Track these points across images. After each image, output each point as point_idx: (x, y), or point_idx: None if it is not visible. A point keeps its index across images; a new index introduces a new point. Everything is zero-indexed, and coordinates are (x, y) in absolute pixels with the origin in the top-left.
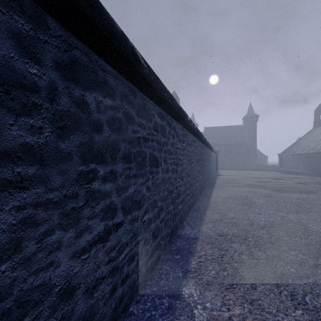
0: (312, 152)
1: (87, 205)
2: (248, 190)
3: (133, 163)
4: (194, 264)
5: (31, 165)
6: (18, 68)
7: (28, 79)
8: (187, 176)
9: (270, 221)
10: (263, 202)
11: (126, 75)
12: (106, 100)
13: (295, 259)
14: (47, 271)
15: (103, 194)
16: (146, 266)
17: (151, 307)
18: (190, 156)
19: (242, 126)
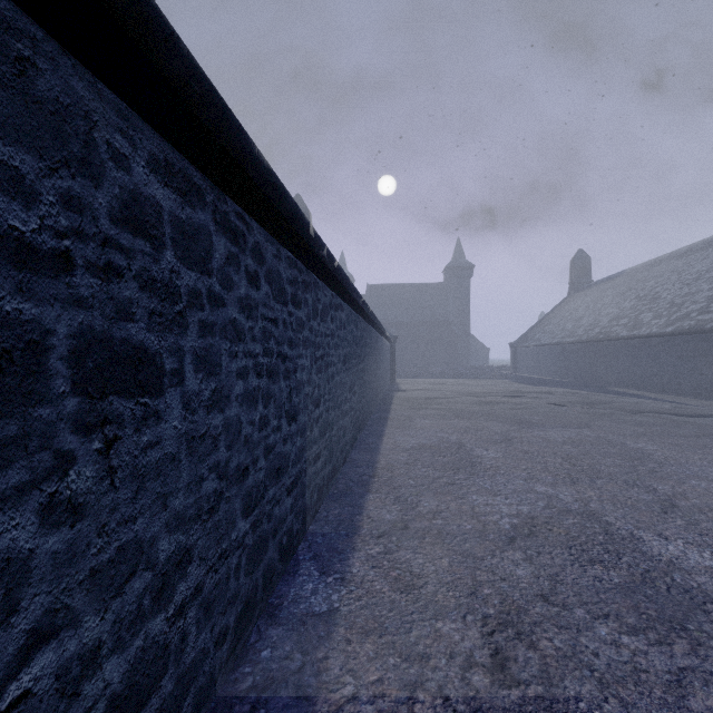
0: (570, 341)
1: None
2: (462, 427)
3: None
4: None
5: None
6: None
7: None
8: (312, 404)
9: (523, 515)
10: (497, 457)
11: None
12: None
13: (618, 657)
14: None
15: None
16: None
17: None
18: (322, 346)
19: (442, 286)
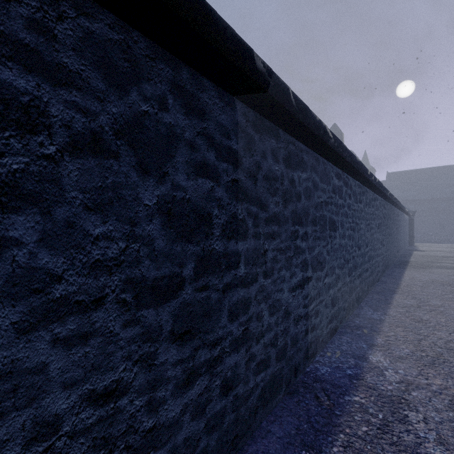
0: None
1: (294, 256)
2: None
3: (318, 226)
4: (380, 341)
5: (276, 225)
6: (272, 169)
7: (275, 174)
8: (365, 245)
9: None
10: None
11: (313, 148)
12: (303, 174)
13: None
14: (280, 293)
15: (301, 250)
16: (326, 329)
17: (337, 361)
18: (368, 219)
19: None
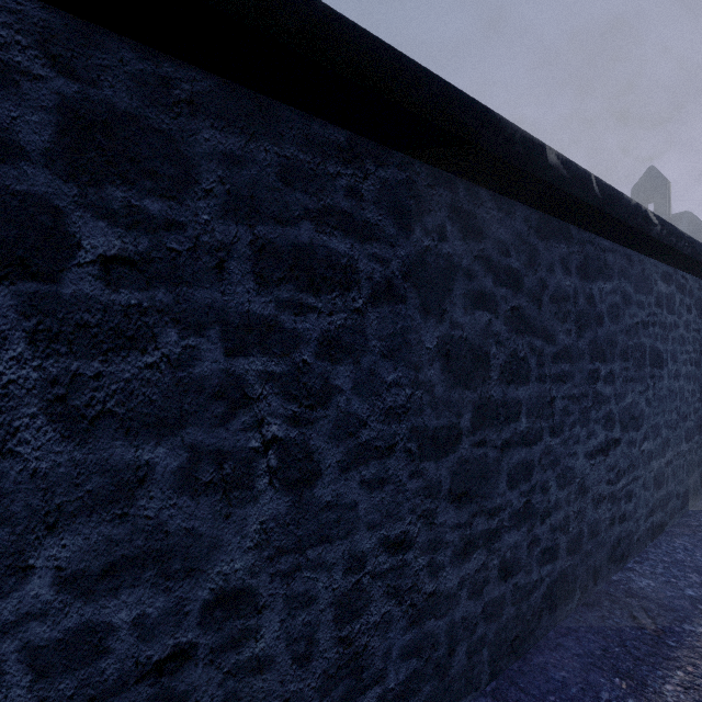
0: None
1: (593, 407)
2: None
3: (630, 362)
4: None
5: (566, 363)
6: (562, 285)
7: (565, 291)
8: None
9: None
10: None
11: (623, 242)
12: (606, 285)
13: None
14: (573, 459)
15: (603, 399)
16: (645, 523)
17: (666, 574)
18: None
19: None
